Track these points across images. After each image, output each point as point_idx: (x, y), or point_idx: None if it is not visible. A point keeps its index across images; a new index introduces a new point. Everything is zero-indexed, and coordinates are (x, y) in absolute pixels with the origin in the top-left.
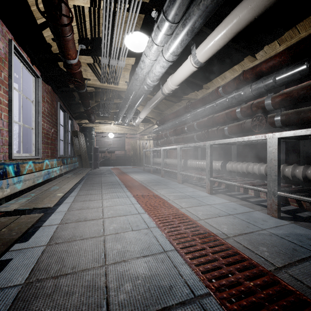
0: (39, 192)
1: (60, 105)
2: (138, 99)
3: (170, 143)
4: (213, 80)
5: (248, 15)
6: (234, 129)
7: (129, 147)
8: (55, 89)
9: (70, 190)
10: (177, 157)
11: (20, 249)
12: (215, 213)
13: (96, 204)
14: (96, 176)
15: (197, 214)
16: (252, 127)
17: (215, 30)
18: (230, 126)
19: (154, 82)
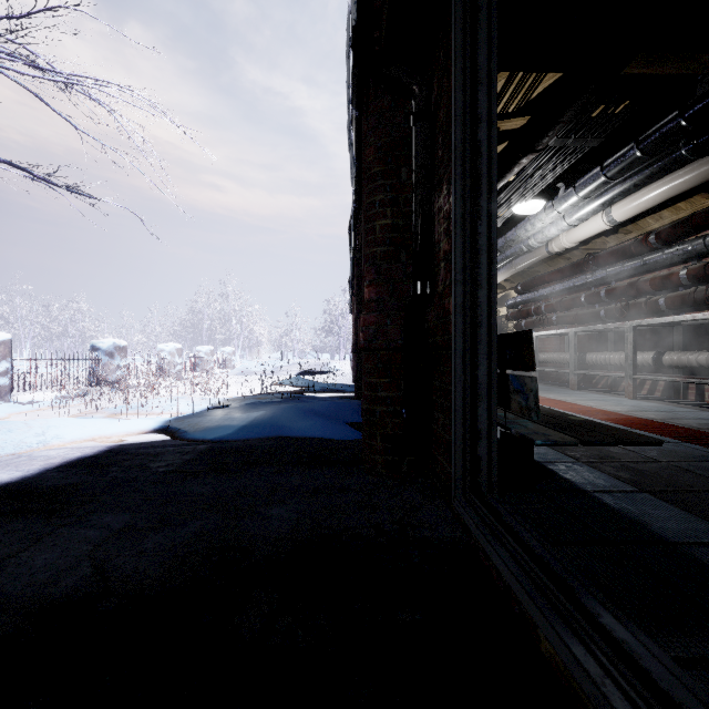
0: None
1: None
2: (503, 261)
3: (548, 324)
4: (638, 222)
5: (681, 187)
6: (676, 301)
7: None
8: None
9: None
10: (560, 349)
11: None
12: (640, 410)
13: None
14: None
15: (613, 409)
16: (706, 299)
17: (640, 193)
18: (670, 297)
19: (541, 243)
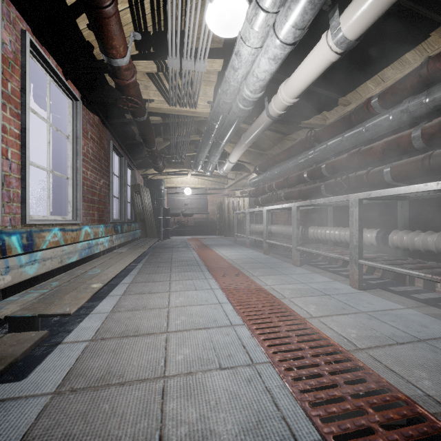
0: (67, 278)
1: (113, 146)
2: (227, 130)
3: (278, 200)
4: (358, 88)
5: None
6: (406, 169)
7: (214, 208)
8: (105, 121)
9: (124, 273)
10: (288, 222)
11: (4, 398)
12: (385, 334)
13: (159, 300)
14: (165, 250)
15: (346, 334)
16: None
17: None
18: (396, 165)
19: (255, 93)
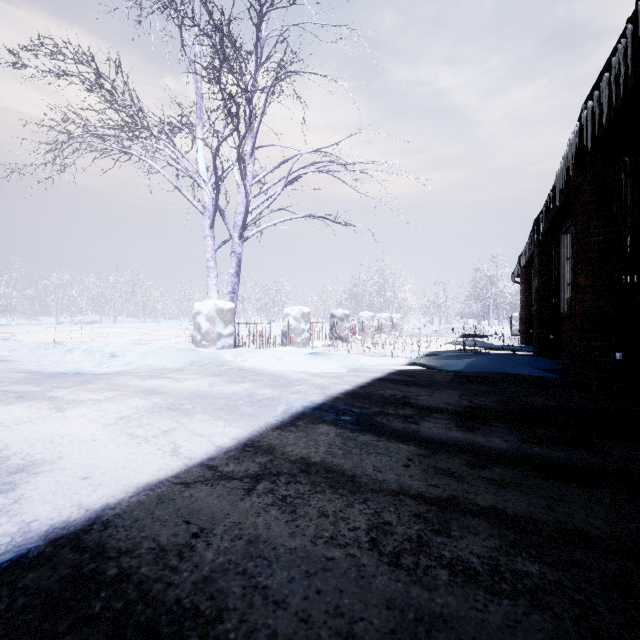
0: None
1: None
2: None
3: None
4: None
5: None
6: None
7: None
8: None
9: None
10: None
11: None
12: None
13: None
14: None
15: None
16: None
17: None
18: None
19: None
